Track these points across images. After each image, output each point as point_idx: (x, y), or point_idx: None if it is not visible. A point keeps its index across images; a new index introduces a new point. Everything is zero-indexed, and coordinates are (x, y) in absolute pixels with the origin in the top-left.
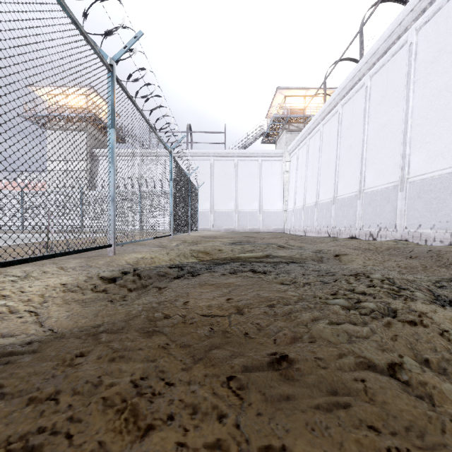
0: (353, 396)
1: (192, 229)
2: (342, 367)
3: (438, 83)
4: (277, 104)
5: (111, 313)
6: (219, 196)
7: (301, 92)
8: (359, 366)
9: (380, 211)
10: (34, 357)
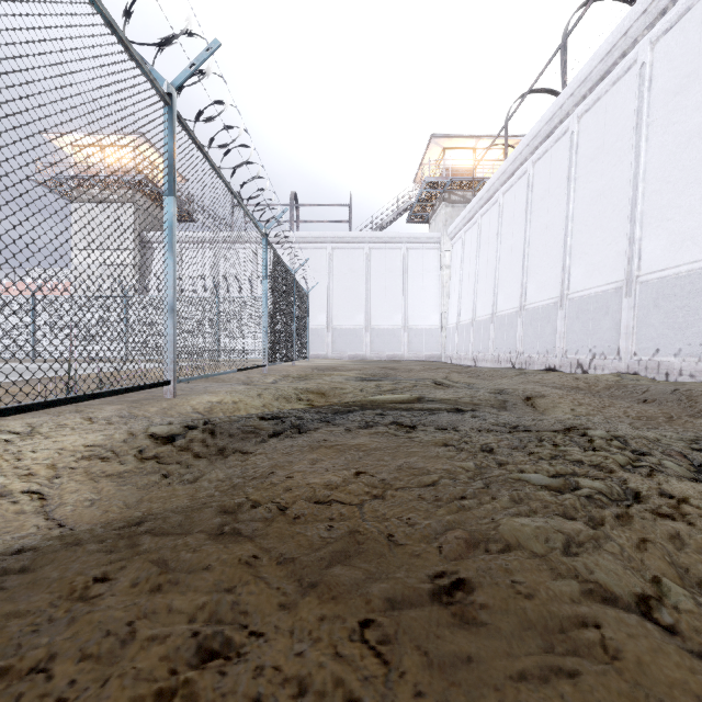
0: (583, 654)
1: (299, 356)
2: (559, 598)
3: (686, 126)
4: (431, 160)
5: (164, 495)
6: (340, 305)
7: (468, 142)
8: (587, 596)
9: (594, 328)
10: (21, 581)
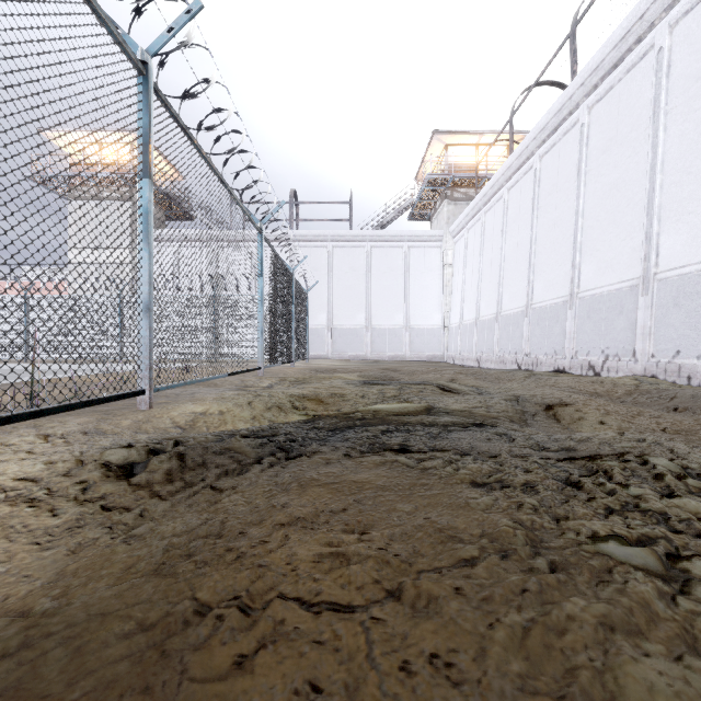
0: None
1: (297, 356)
2: None
3: None
4: (433, 157)
5: (96, 561)
6: (341, 304)
7: (471, 138)
8: None
9: (606, 328)
10: None
